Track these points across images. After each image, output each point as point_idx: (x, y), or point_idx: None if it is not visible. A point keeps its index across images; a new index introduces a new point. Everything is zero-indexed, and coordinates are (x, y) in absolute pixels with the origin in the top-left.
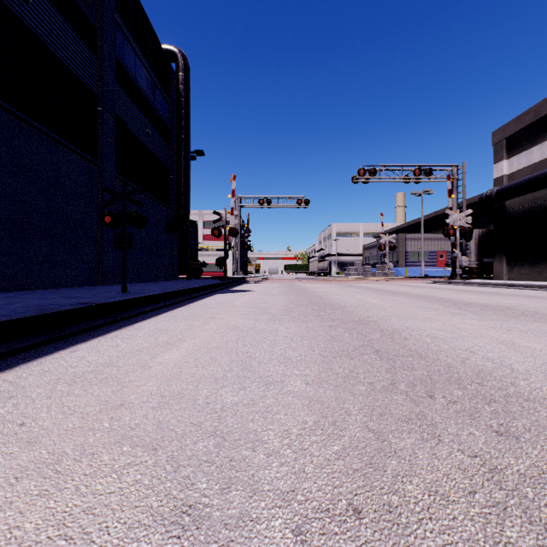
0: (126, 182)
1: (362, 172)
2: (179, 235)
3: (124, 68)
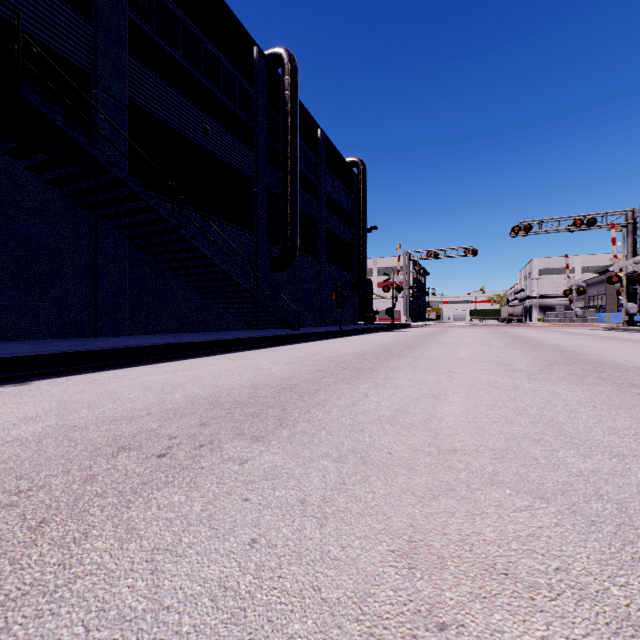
0: (330, 265)
1: (517, 229)
2: (358, 291)
3: (328, 196)
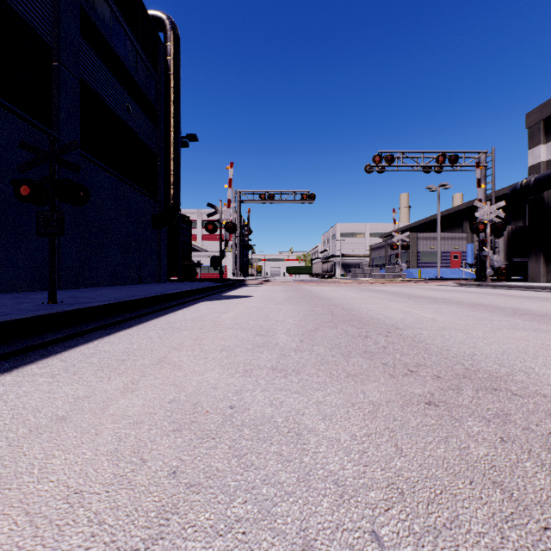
0: (96, 162)
1: (378, 159)
2: (169, 232)
3: (93, 23)
